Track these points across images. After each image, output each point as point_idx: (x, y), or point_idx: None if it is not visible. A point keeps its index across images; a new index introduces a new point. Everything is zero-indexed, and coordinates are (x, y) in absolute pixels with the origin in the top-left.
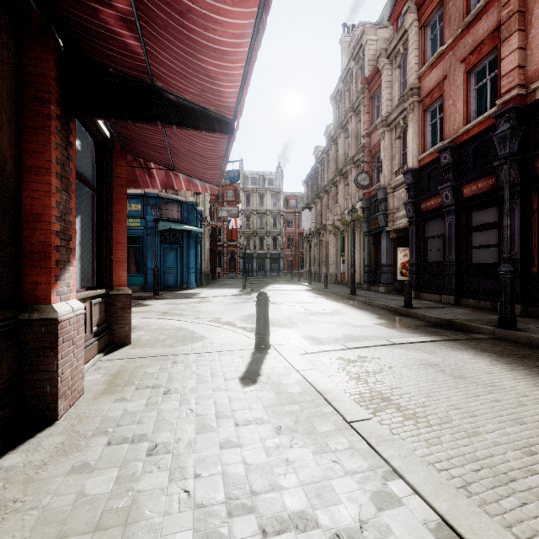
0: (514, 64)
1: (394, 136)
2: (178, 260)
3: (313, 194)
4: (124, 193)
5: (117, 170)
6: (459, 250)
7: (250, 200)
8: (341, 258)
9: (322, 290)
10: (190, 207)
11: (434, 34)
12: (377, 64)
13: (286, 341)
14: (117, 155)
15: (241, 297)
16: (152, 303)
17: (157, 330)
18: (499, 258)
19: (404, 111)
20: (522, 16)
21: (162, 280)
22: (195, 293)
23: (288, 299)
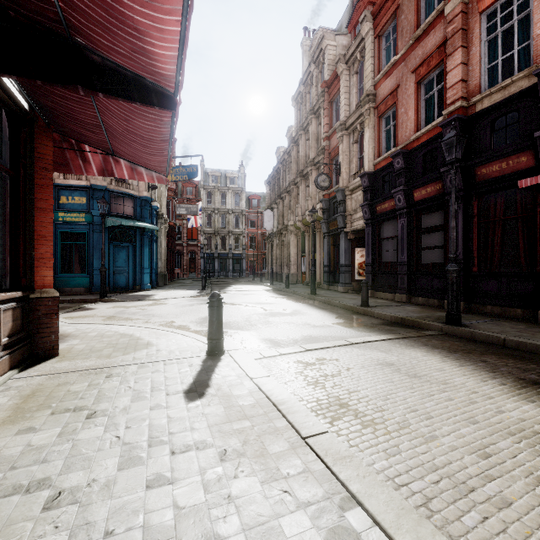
0: (458, 78)
1: (352, 140)
2: (130, 259)
3: (275, 194)
4: (49, 178)
5: (40, 150)
6: (410, 251)
7: (211, 198)
8: (302, 259)
9: (284, 290)
10: (144, 202)
11: (388, 44)
12: (336, 69)
13: (243, 345)
14: (40, 132)
15: (199, 299)
16: (96, 307)
17: (95, 338)
18: (445, 258)
19: (361, 116)
20: (465, 34)
21: (112, 281)
22: (149, 295)
23: (248, 300)
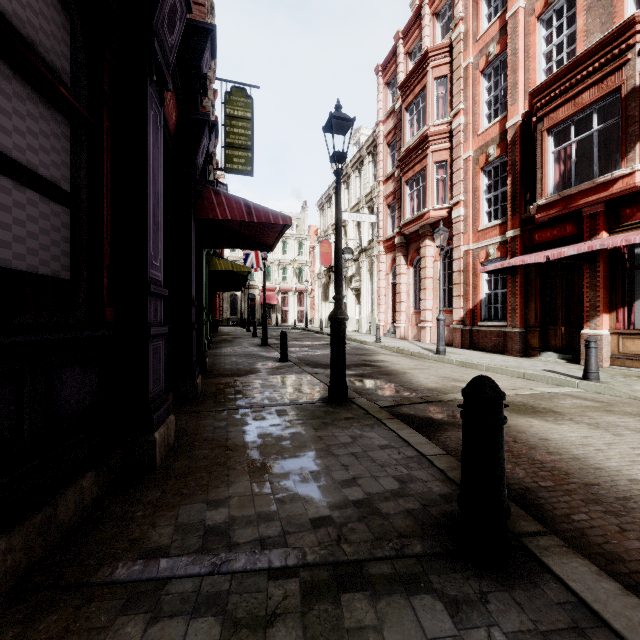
0: None
1: None
2: None
3: None
4: None
5: None
6: None
7: None
8: None
9: None
10: None
11: None
12: None
13: (608, 397)
14: None
15: None
16: None
17: None
18: None
19: None
20: None
21: None
22: None
23: None
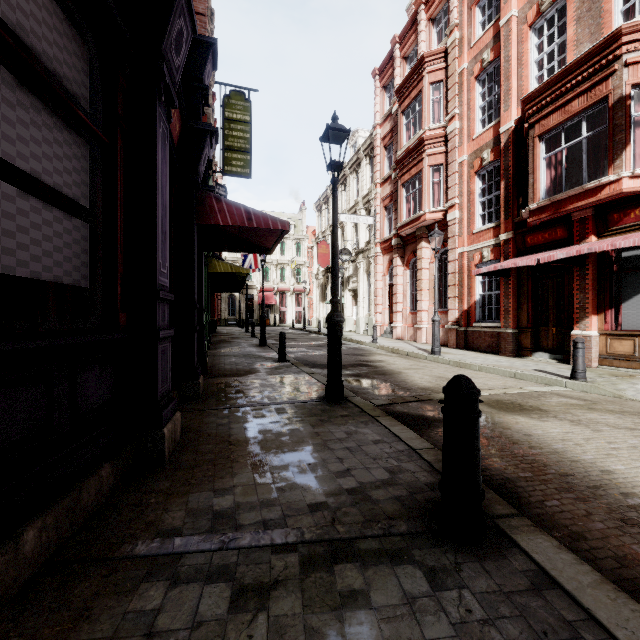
0: None
1: None
2: None
3: None
4: None
5: None
6: None
7: None
8: None
9: None
10: None
11: None
12: None
13: (593, 396)
14: None
15: None
16: None
17: None
18: None
19: None
20: None
21: None
22: None
23: None
